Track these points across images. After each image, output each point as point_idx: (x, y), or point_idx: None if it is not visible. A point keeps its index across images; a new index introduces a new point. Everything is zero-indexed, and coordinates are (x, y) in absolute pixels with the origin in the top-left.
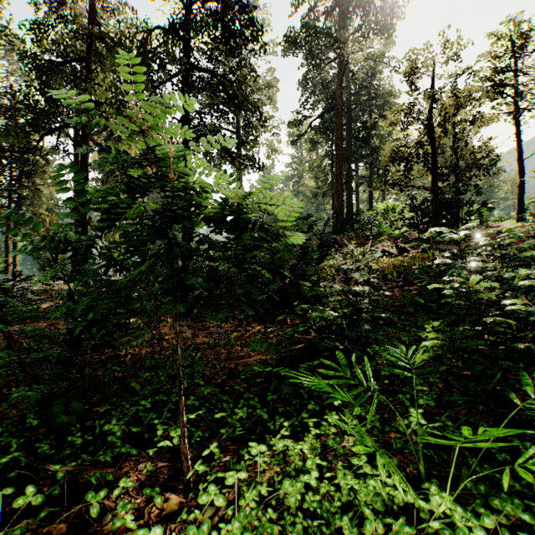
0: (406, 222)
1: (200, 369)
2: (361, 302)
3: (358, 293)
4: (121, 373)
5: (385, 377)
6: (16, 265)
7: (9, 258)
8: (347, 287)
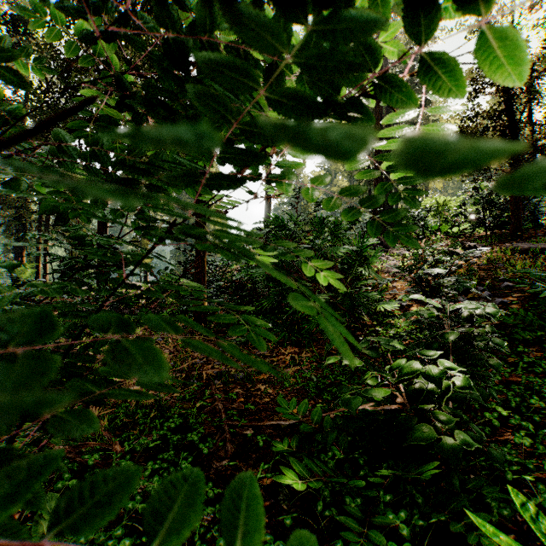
0: (468, 217)
1: (194, 438)
2: (477, 330)
3: (474, 316)
4: (62, 445)
5: (545, 485)
6: (46, 270)
7: (39, 263)
8: (456, 305)
